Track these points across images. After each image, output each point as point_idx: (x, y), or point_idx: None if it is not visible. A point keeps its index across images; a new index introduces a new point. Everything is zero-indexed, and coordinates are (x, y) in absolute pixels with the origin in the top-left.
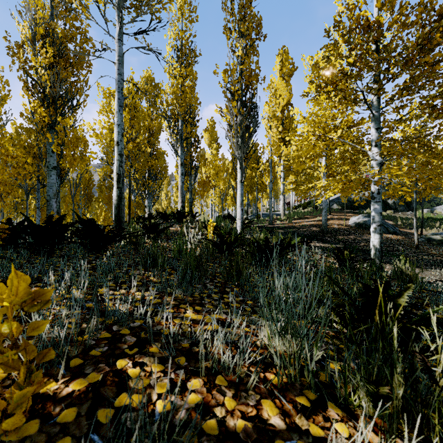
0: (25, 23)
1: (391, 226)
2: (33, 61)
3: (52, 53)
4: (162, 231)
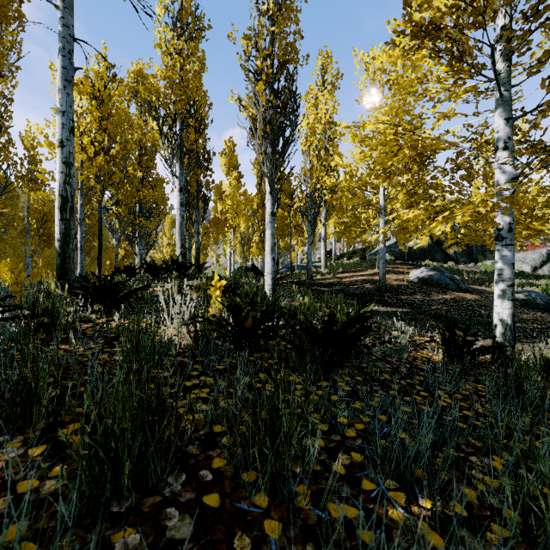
0: None
1: (461, 282)
2: None
3: None
4: (123, 297)
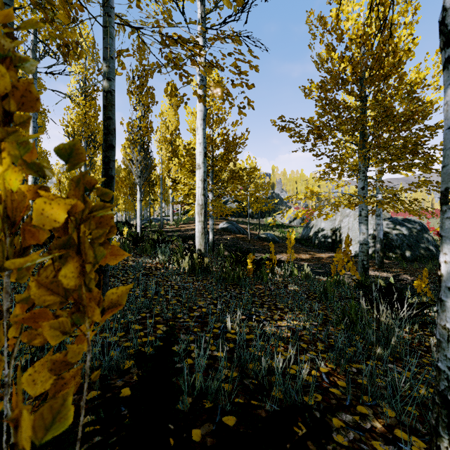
0: None
1: (243, 229)
2: None
3: None
4: None
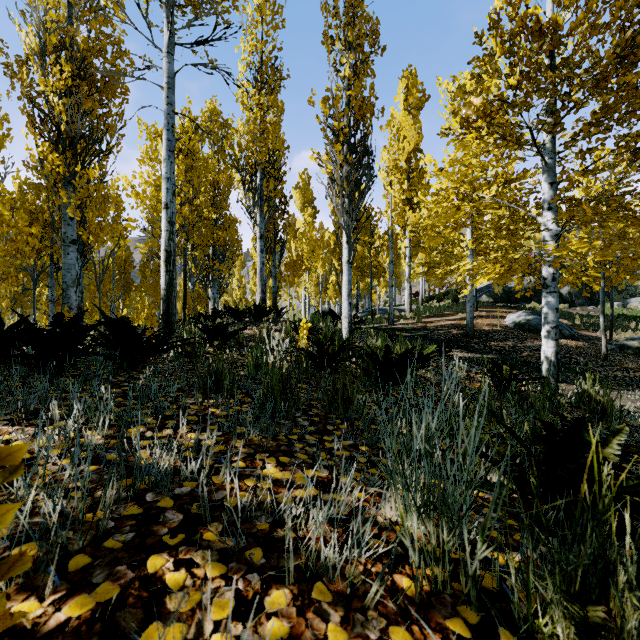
0: (29, 27)
1: (566, 327)
2: (42, 84)
3: (69, 73)
4: (231, 336)
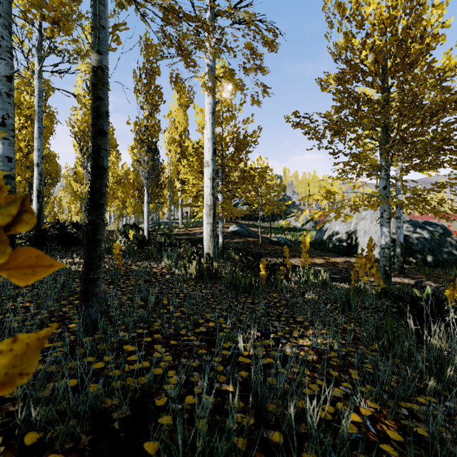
0: None
1: (253, 233)
2: None
3: None
4: None
